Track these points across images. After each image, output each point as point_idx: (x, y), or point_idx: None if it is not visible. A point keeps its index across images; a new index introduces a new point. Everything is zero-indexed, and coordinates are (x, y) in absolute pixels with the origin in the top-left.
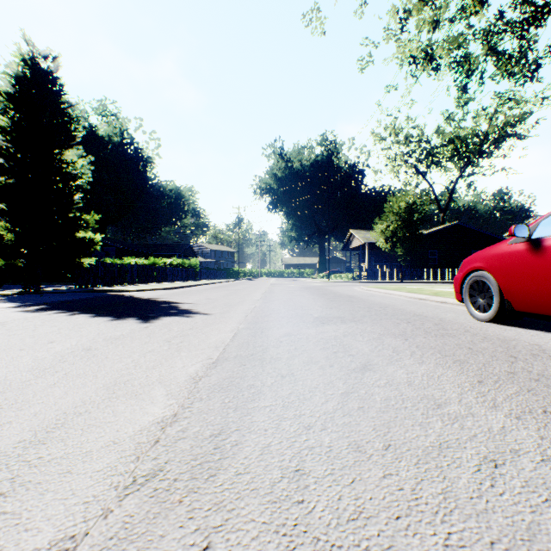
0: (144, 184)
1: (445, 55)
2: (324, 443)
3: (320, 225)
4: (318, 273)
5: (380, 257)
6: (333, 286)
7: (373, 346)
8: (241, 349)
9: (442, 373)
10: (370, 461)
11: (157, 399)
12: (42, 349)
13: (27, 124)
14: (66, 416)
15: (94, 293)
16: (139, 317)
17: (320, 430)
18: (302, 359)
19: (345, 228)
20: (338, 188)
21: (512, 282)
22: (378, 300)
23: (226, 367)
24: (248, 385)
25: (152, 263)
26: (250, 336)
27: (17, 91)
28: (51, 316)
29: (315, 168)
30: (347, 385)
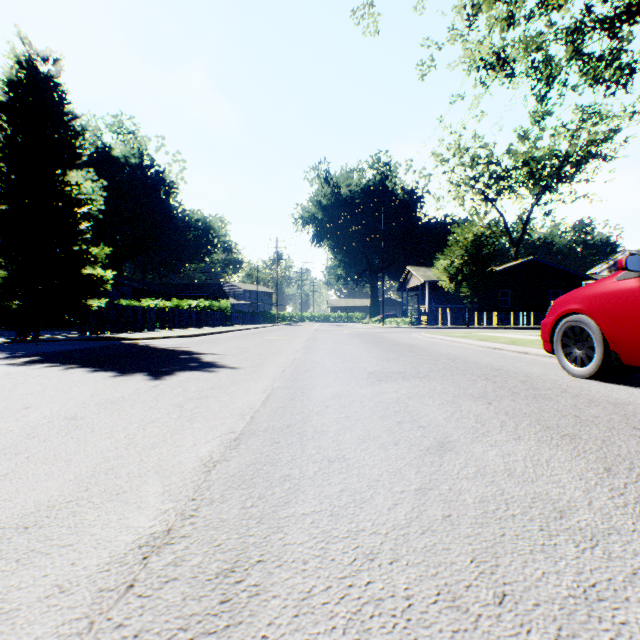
0: (166, 213)
1: (522, 58)
2: (398, 591)
3: (372, 261)
4: (369, 317)
5: (443, 299)
6: (388, 332)
7: (448, 413)
8: (274, 417)
9: (551, 455)
10: (479, 631)
11: (147, 502)
12: (11, 417)
13: (22, 138)
14: (2, 534)
15: (102, 341)
16: (150, 372)
17: (390, 563)
18: (356, 433)
19: (401, 265)
20: (393, 218)
21: (621, 329)
22: (444, 350)
23: (253, 445)
24: (281, 476)
25: (175, 305)
26: (287, 398)
27: (11, 99)
28: (40, 371)
29: (366, 194)
30: (421, 475)
